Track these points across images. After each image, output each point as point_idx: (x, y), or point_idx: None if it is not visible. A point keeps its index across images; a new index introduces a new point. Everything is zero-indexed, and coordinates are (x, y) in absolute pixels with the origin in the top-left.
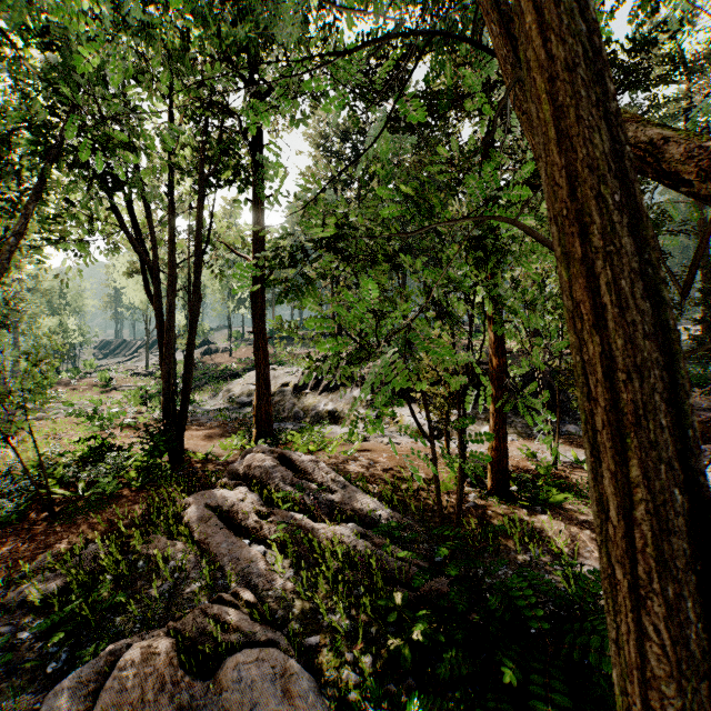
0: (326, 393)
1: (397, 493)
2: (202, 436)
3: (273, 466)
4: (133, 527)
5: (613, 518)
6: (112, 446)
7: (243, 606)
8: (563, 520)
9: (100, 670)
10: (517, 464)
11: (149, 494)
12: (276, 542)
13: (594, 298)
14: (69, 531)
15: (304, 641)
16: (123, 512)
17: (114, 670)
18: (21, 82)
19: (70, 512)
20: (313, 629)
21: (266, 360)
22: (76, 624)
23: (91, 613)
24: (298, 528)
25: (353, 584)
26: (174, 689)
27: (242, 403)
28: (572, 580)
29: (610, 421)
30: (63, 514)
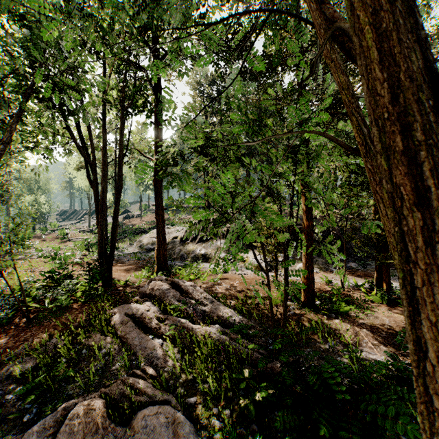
0: (200, 243)
1: (245, 306)
2: (123, 269)
3: (167, 288)
4: (79, 327)
5: (436, 359)
6: (67, 276)
7: (148, 378)
8: (349, 323)
9: (57, 419)
10: (319, 287)
11: (89, 307)
12: (169, 337)
13: (420, 181)
14: (39, 330)
15: (187, 401)
16: (73, 318)
17: (66, 420)
18: (9, 48)
19: (40, 318)
20: (193, 392)
21: (163, 222)
22: (42, 390)
23: (52, 383)
24: (183, 328)
25: (218, 364)
26: (104, 432)
27: (148, 249)
28: (355, 361)
29: (435, 281)
30: (36, 319)
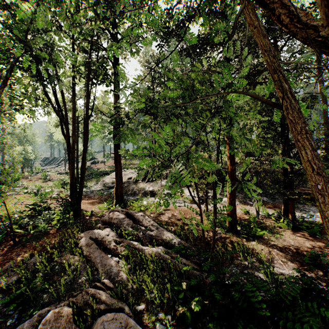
0: (149, 182)
1: (183, 231)
2: (90, 202)
3: (123, 218)
4: (54, 248)
5: None
6: (46, 208)
7: (107, 289)
8: (263, 244)
9: (33, 324)
10: (239, 216)
11: (63, 232)
12: (124, 256)
13: None
14: (23, 250)
15: (137, 308)
16: (50, 241)
17: (40, 324)
18: (0, 32)
19: (24, 241)
20: (142, 301)
21: (120, 167)
22: (23, 299)
23: (31, 293)
24: (135, 249)
25: (162, 278)
26: None
27: (109, 187)
28: (269, 275)
29: None
30: (20, 242)
